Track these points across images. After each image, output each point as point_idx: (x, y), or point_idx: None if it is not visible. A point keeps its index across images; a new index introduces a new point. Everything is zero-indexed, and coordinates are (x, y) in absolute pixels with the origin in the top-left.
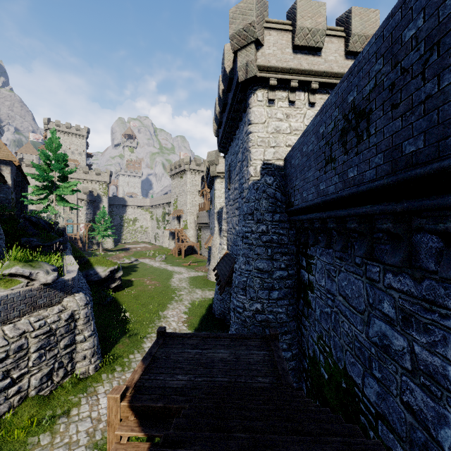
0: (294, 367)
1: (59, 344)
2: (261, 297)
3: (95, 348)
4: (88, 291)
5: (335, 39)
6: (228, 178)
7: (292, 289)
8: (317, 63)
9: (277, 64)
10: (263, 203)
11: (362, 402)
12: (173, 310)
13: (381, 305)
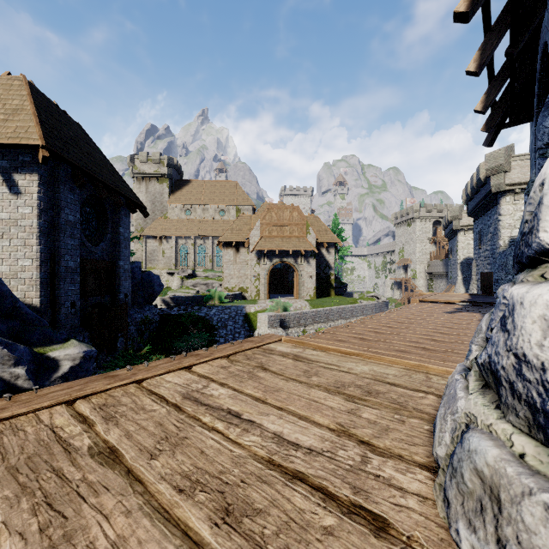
0: None
1: None
2: None
3: None
4: None
5: None
6: (479, 240)
7: None
8: None
9: (521, 180)
10: (510, 263)
11: None
12: None
13: None
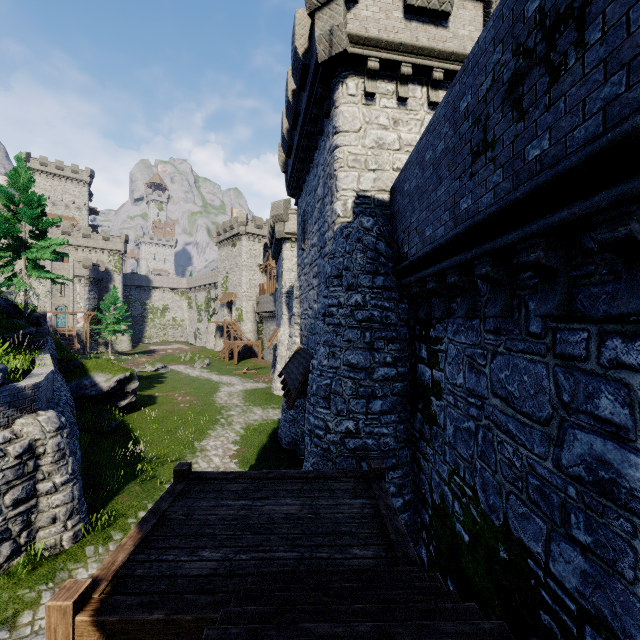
0: (407, 522)
1: (3, 499)
2: (354, 409)
3: (75, 503)
4: (69, 408)
5: (469, 3)
6: (302, 233)
7: (403, 398)
8: (442, 38)
9: (380, 35)
10: (358, 258)
11: (545, 588)
12: (217, 439)
13: (593, 403)
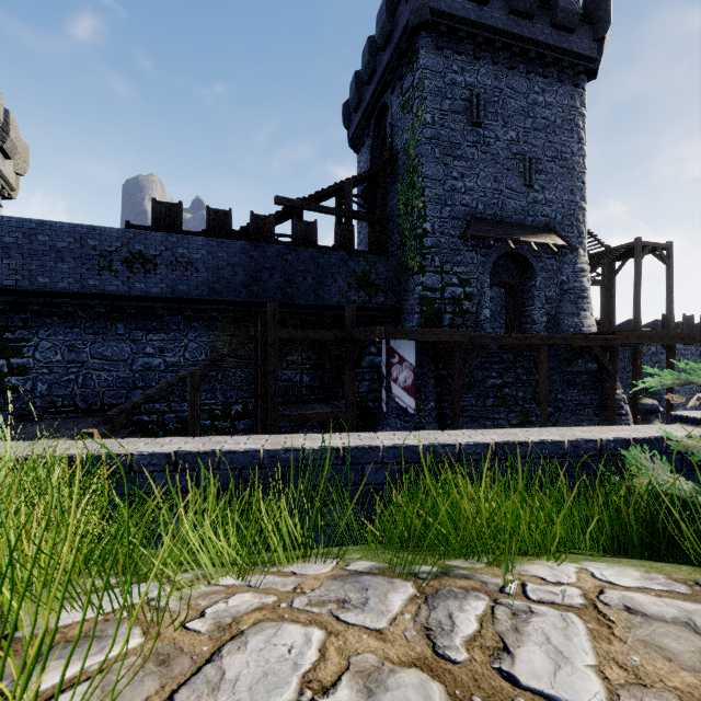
0: None
1: None
2: None
3: None
4: None
5: None
6: None
7: None
8: None
9: None
10: None
11: None
12: None
13: (145, 350)
